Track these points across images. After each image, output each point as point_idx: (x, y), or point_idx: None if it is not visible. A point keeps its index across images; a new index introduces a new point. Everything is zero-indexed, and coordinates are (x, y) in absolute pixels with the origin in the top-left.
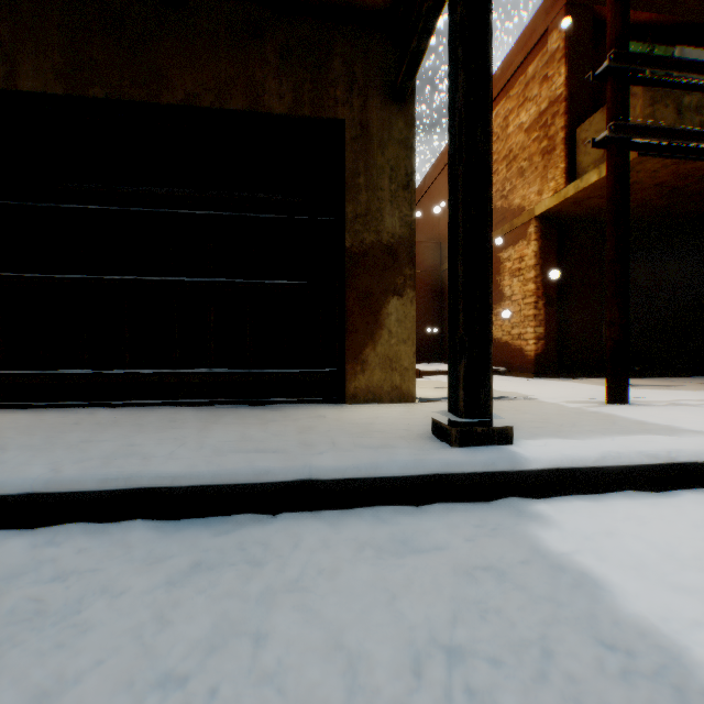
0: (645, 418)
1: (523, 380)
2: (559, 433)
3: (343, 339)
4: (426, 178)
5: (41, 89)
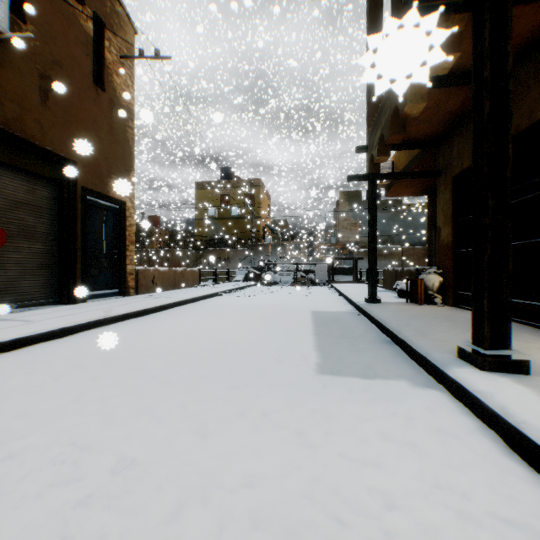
0: None
1: None
2: None
3: None
4: None
5: (467, 164)
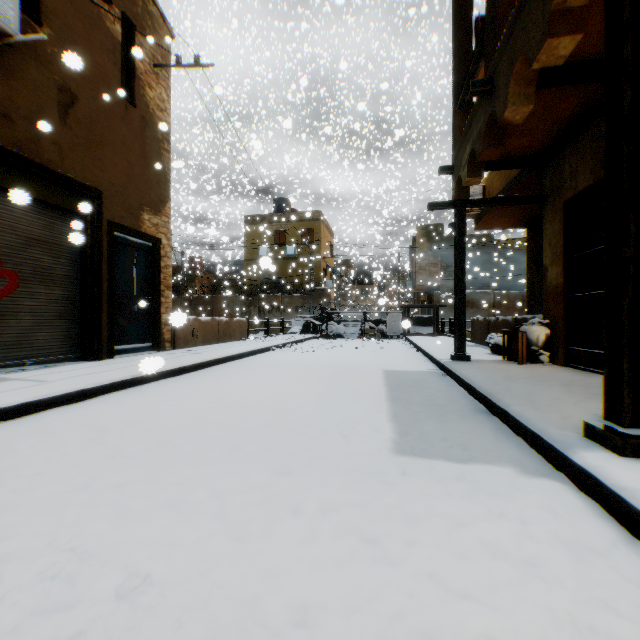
0: None
1: None
2: None
3: None
4: None
5: (583, 186)
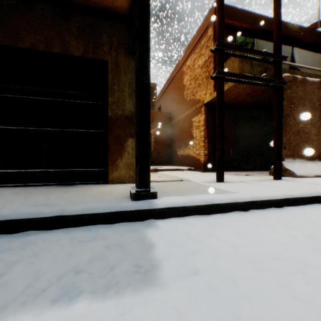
0: (222, 187)
1: (198, 172)
2: (181, 194)
3: (108, 156)
4: (165, 84)
5: None
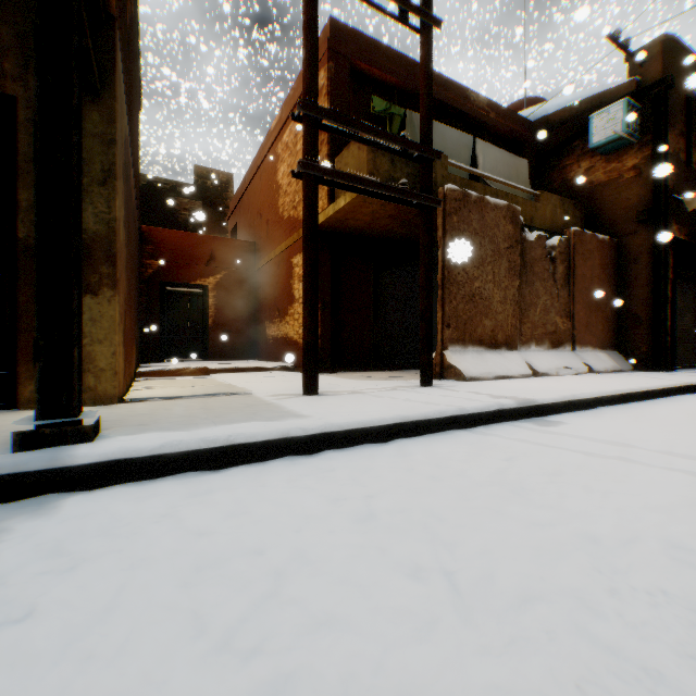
0: (297, 407)
1: (298, 375)
2: (176, 427)
3: (20, 338)
4: (246, 177)
5: None
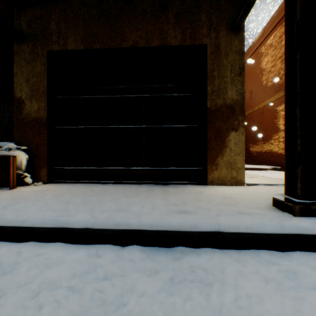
0: None
1: None
2: None
3: (206, 153)
4: None
5: (75, 48)
